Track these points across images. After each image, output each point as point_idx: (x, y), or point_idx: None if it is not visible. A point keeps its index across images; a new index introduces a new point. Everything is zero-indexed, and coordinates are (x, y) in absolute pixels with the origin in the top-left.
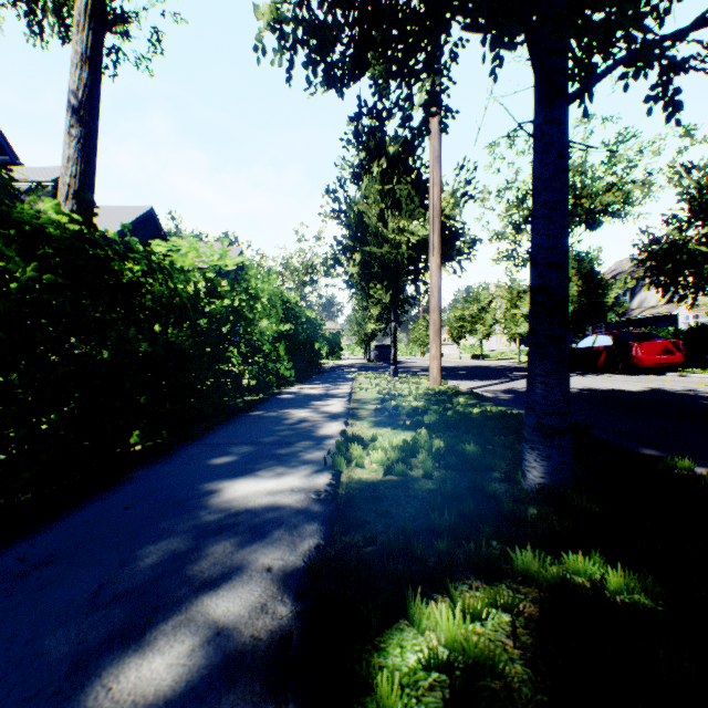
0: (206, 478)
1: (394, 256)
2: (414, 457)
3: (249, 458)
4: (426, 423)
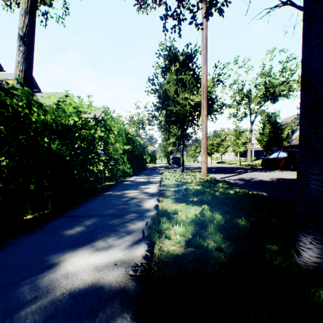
0: (54, 249)
1: (182, 111)
2: (204, 228)
3: (93, 228)
4: (206, 200)
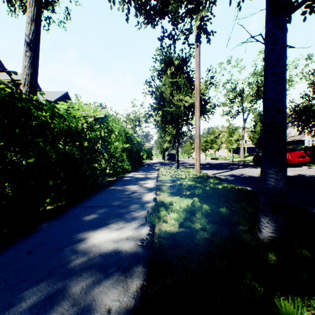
0: (80, 229)
1: (177, 112)
2: (193, 215)
3: (105, 215)
4: (197, 194)
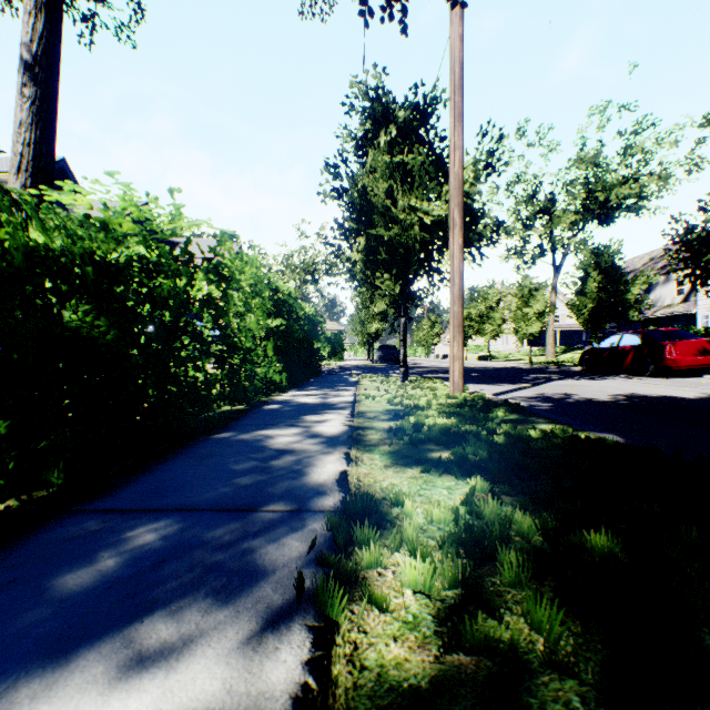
0: None
1: (404, 239)
2: (485, 561)
3: (150, 561)
4: (473, 460)
